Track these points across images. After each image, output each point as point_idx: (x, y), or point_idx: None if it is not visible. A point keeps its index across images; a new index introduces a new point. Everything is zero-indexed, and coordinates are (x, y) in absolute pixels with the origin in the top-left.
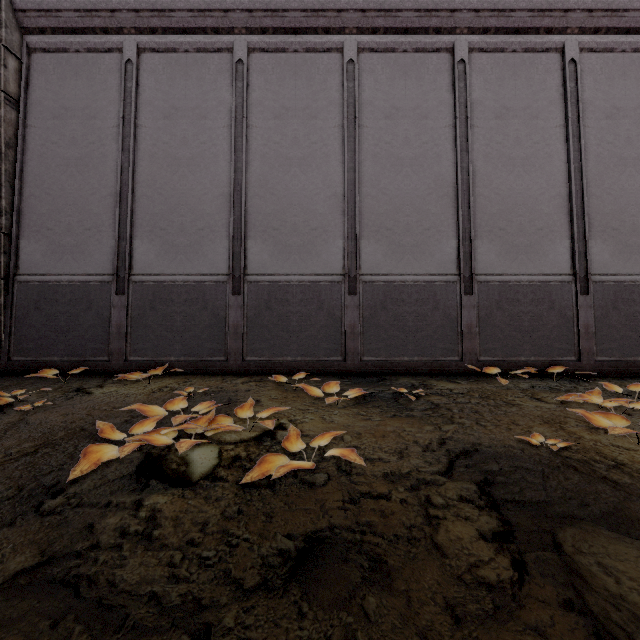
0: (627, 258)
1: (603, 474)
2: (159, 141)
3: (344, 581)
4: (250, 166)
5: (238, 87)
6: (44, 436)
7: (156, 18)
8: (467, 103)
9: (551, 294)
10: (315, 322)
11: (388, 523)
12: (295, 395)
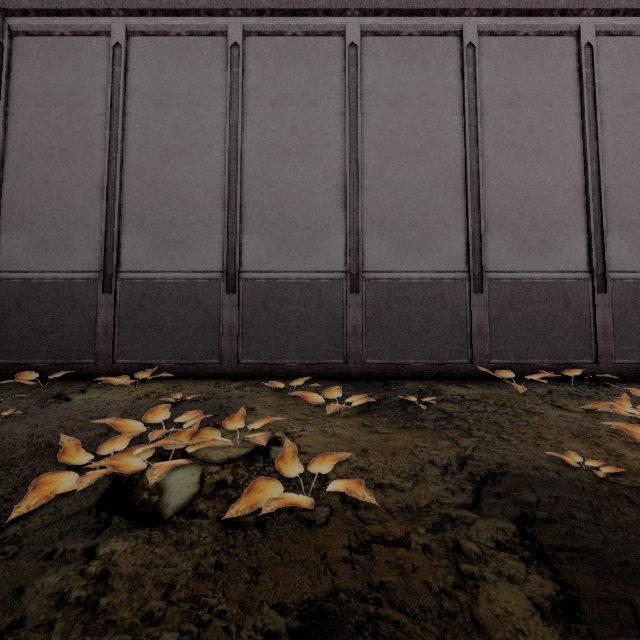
0: None
1: None
2: (149, 130)
3: None
4: (246, 156)
5: (233, 72)
6: (2, 454)
7: None
8: (476, 89)
9: (566, 292)
10: (315, 322)
11: (410, 586)
12: (293, 402)
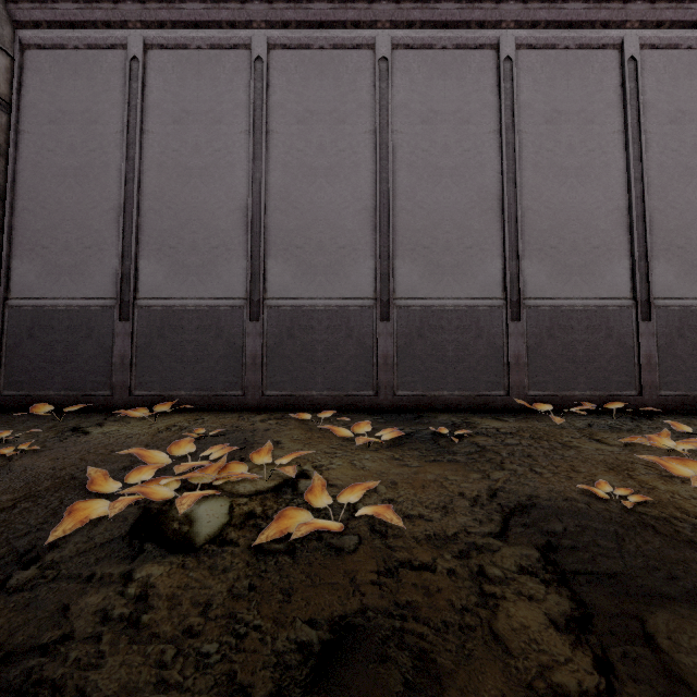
0: (694, 280)
1: (689, 536)
2: (168, 148)
3: (381, 690)
4: (270, 176)
5: (257, 88)
6: (26, 486)
7: (165, 10)
8: (514, 106)
9: (609, 320)
10: (343, 352)
11: (434, 604)
12: (320, 435)
